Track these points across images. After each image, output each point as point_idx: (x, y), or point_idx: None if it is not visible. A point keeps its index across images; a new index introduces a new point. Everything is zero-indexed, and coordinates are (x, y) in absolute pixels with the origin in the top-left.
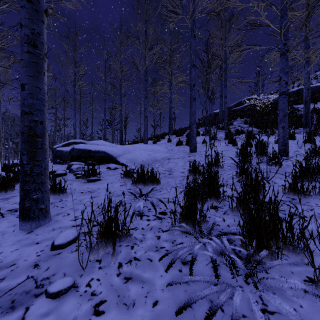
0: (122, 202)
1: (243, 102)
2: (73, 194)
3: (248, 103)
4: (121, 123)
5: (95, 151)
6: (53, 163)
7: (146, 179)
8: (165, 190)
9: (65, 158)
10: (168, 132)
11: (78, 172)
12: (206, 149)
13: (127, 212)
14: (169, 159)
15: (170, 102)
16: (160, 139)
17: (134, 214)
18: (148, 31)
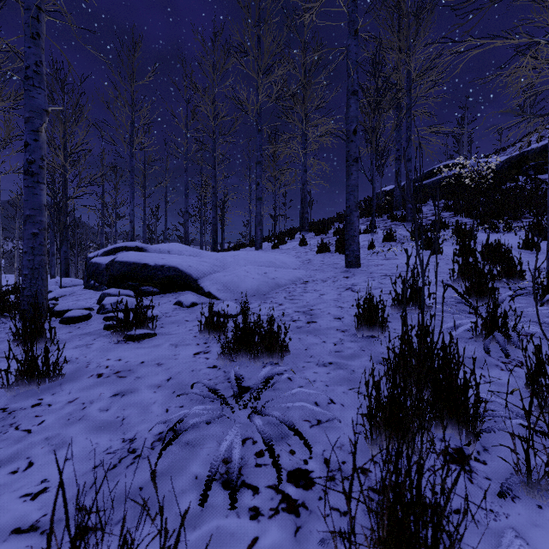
0: (182, 430)
1: (437, 171)
2: (77, 380)
3: (445, 173)
4: (215, 211)
5: (156, 266)
6: (84, 288)
7: (254, 343)
8: (301, 376)
9: (103, 278)
10: (299, 226)
11: (112, 314)
12: (379, 260)
13: (194, 466)
14: (306, 284)
15: (304, 171)
16: (285, 241)
17: (211, 483)
18: (263, 37)
